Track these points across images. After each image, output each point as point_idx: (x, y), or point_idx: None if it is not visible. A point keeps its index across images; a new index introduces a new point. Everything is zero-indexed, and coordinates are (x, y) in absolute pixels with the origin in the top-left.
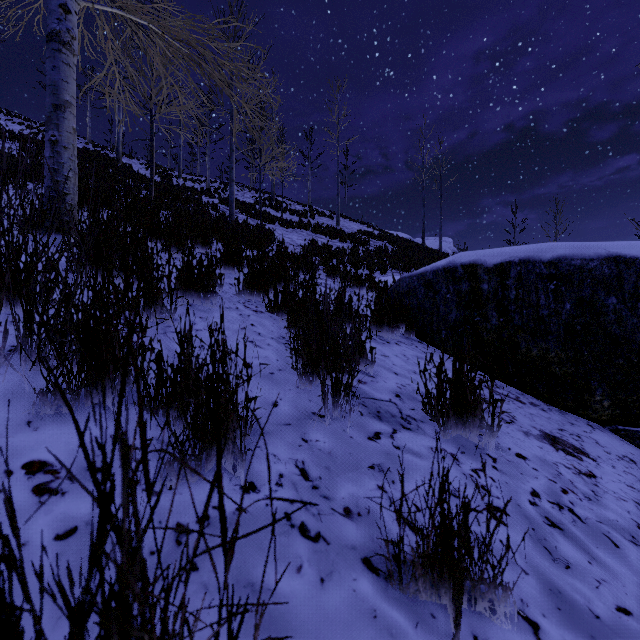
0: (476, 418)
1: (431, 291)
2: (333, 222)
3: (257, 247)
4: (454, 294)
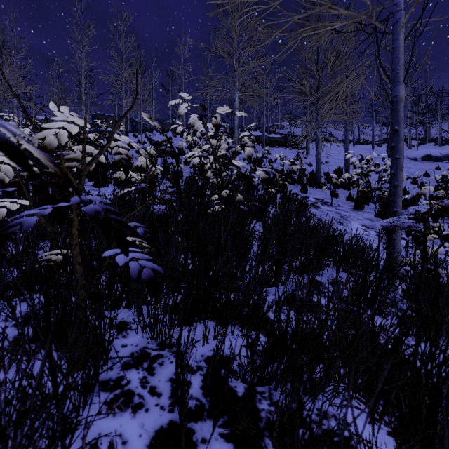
0: None
1: None
2: None
3: (445, 139)
4: None
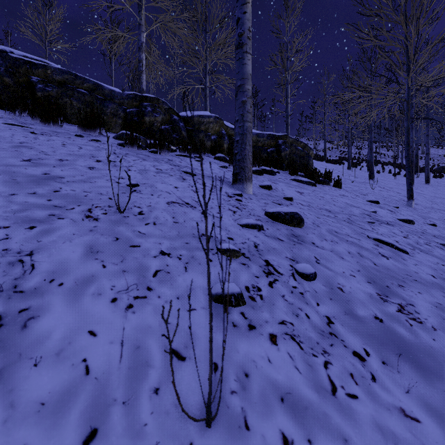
0: (438, 173)
1: (439, 168)
2: (420, 152)
3: None
4: (441, 168)
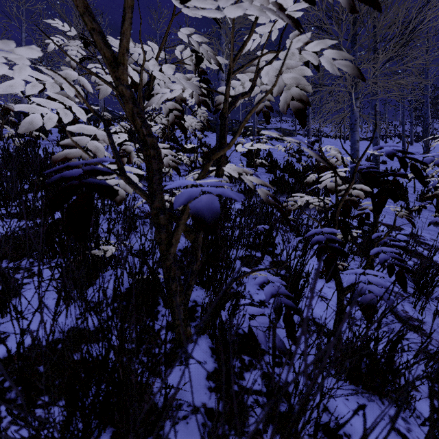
0: None
1: None
2: None
3: None
4: None
